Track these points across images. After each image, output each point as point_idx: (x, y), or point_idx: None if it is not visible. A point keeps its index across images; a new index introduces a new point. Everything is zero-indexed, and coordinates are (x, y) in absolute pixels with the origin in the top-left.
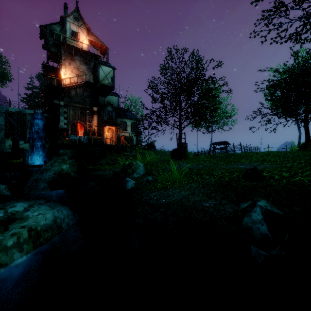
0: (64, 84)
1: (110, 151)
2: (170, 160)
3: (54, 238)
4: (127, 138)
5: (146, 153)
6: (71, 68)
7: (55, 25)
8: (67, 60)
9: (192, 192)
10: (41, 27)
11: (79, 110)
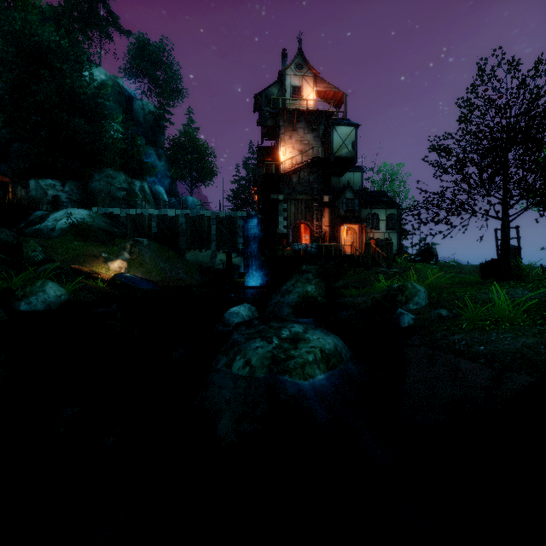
0: (285, 170)
1: (350, 266)
2: (479, 282)
3: (339, 366)
4: (380, 243)
5: (419, 268)
6: (292, 143)
7: (272, 88)
8: (287, 133)
9: (545, 339)
10: (256, 97)
11: (303, 203)
